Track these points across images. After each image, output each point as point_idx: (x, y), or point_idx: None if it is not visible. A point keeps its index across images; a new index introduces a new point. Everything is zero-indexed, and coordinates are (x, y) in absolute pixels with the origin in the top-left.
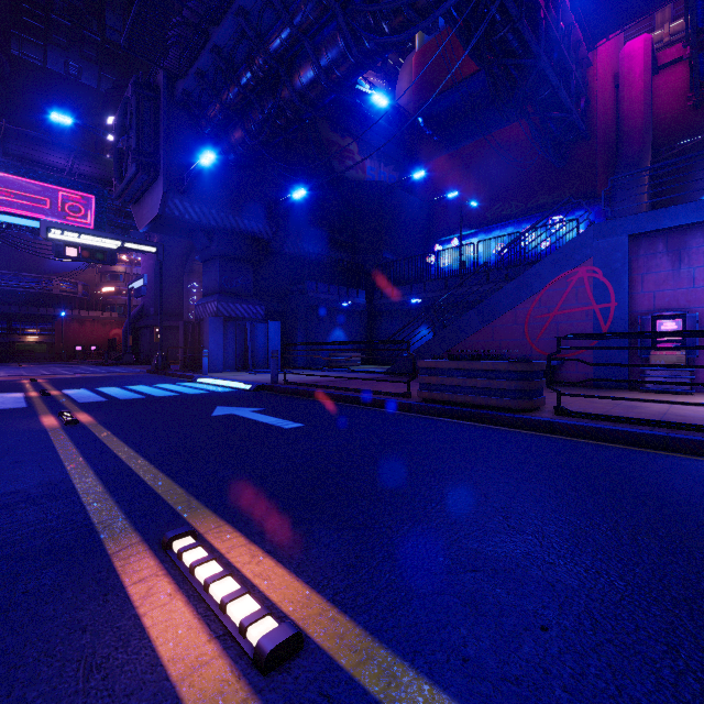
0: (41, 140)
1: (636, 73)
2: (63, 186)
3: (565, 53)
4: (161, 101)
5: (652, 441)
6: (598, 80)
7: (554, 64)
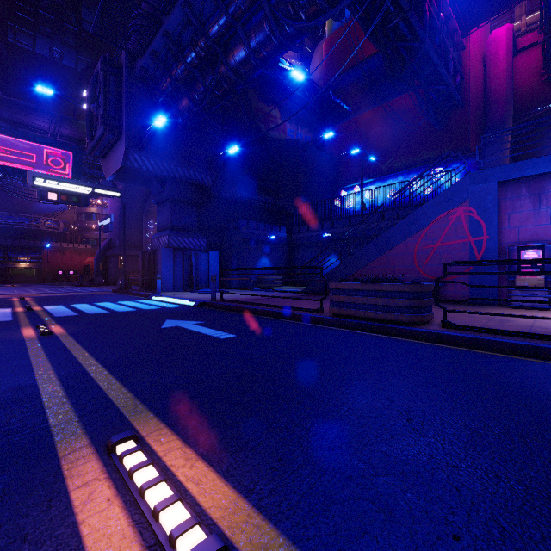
0: (29, 108)
1: (500, 54)
2: (47, 144)
3: (445, 38)
4: (123, 76)
5: (525, 350)
6: (471, 60)
7: (436, 47)
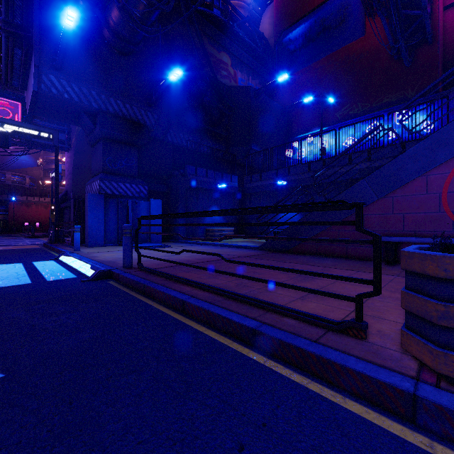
0: None
1: None
2: None
3: None
4: None
5: None
6: None
7: None
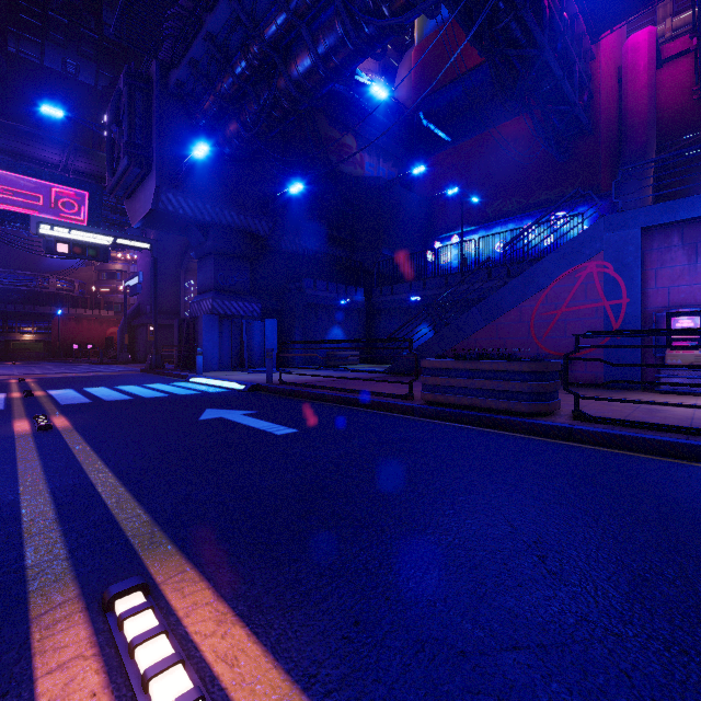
0: (34, 135)
1: (640, 66)
2: (57, 182)
3: (569, 44)
4: (153, 92)
5: (689, 452)
6: (602, 74)
7: (558, 55)
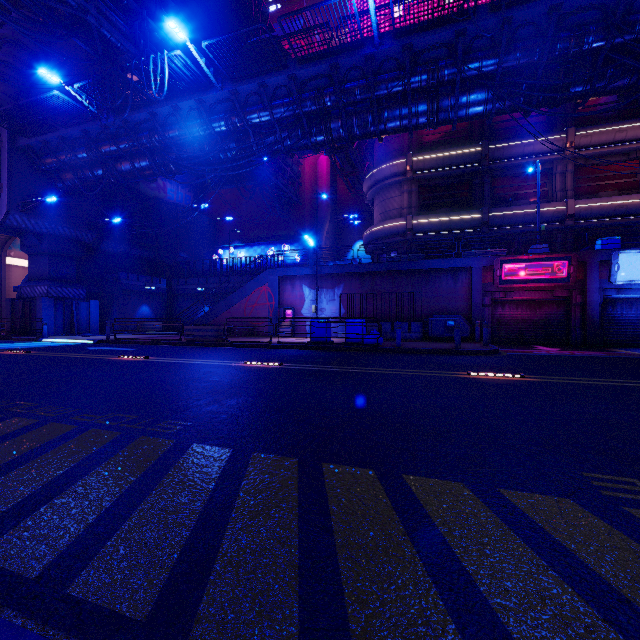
0: None
1: (324, 174)
2: None
3: (282, 163)
4: (4, 146)
5: (241, 346)
6: (306, 173)
7: (275, 170)
